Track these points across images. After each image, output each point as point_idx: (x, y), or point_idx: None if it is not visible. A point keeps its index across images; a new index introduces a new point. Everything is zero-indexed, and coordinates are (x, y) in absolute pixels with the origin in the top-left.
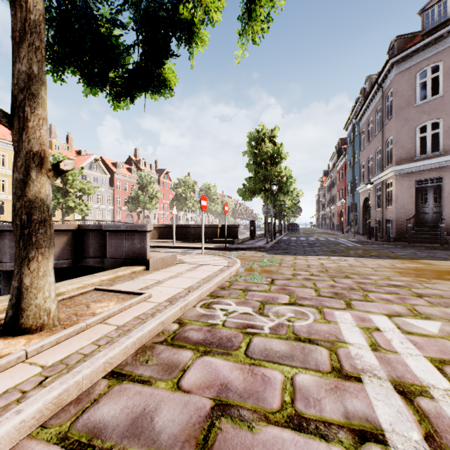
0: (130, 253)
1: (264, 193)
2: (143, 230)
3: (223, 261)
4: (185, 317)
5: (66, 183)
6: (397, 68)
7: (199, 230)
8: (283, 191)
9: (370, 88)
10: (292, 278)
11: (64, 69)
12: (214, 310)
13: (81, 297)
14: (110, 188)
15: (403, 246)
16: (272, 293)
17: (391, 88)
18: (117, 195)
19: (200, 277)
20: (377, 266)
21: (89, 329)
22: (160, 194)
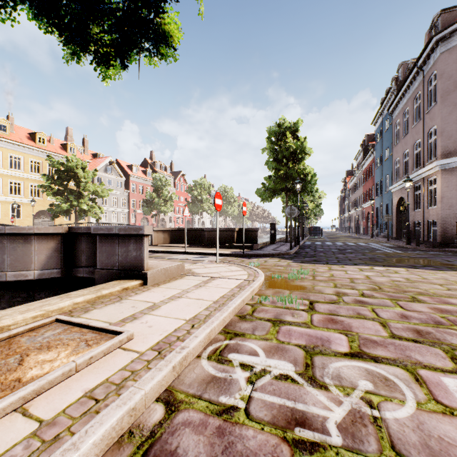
0: (124, 263)
1: (285, 193)
2: (139, 234)
3: (242, 272)
4: (180, 385)
5: (79, 186)
6: (443, 45)
7: (214, 233)
8: (306, 191)
9: (403, 76)
10: (338, 299)
11: (13, 0)
12: (229, 367)
13: (28, 336)
14: (125, 191)
15: (455, 253)
16: (317, 329)
17: (436, 70)
18: (132, 198)
19: (211, 298)
20: (445, 282)
21: None
22: (175, 196)
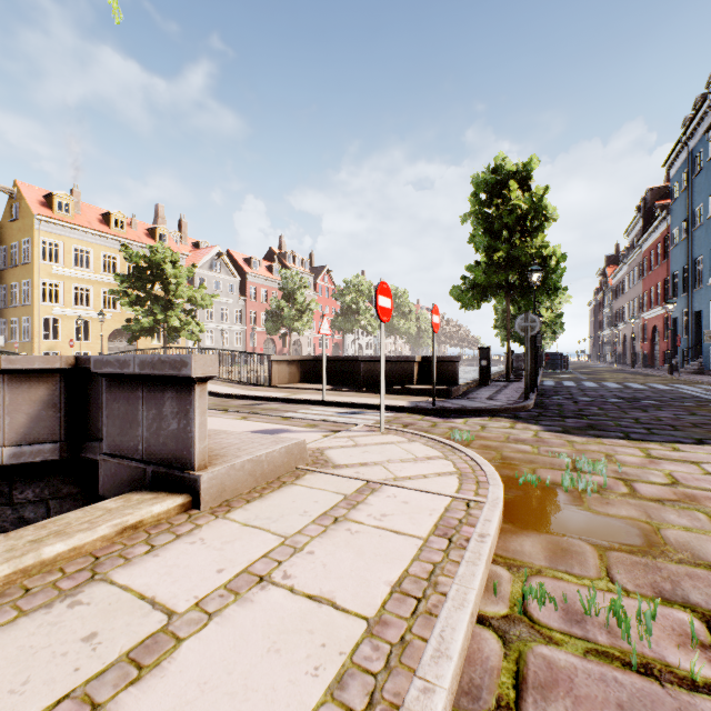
0: (153, 446)
1: (506, 293)
2: (181, 377)
3: (442, 465)
4: None
5: (168, 290)
6: None
7: (376, 366)
8: (546, 288)
9: None
10: None
11: None
12: None
13: None
14: (241, 299)
15: None
16: None
17: None
18: (250, 308)
19: (362, 597)
20: None
21: None
22: (315, 305)
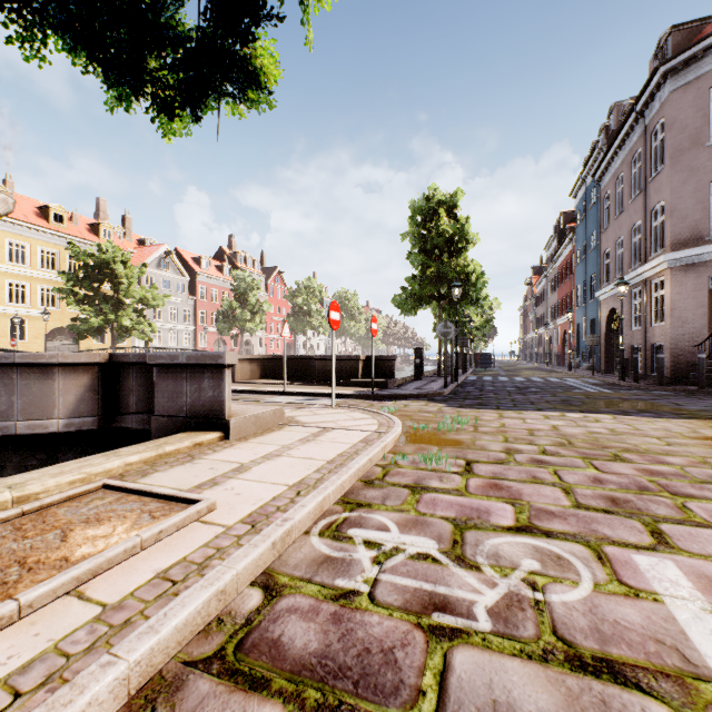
0: (195, 407)
1: (438, 303)
2: (217, 365)
3: (370, 421)
4: (282, 566)
5: (118, 290)
6: (674, 80)
7: (328, 364)
8: (469, 299)
9: (617, 123)
10: (507, 458)
11: (42, 31)
12: (349, 545)
13: (67, 506)
14: (190, 298)
15: (690, 393)
16: (474, 498)
17: (663, 117)
18: (200, 308)
19: (325, 457)
20: (666, 434)
21: (28, 617)
22: (268, 306)
